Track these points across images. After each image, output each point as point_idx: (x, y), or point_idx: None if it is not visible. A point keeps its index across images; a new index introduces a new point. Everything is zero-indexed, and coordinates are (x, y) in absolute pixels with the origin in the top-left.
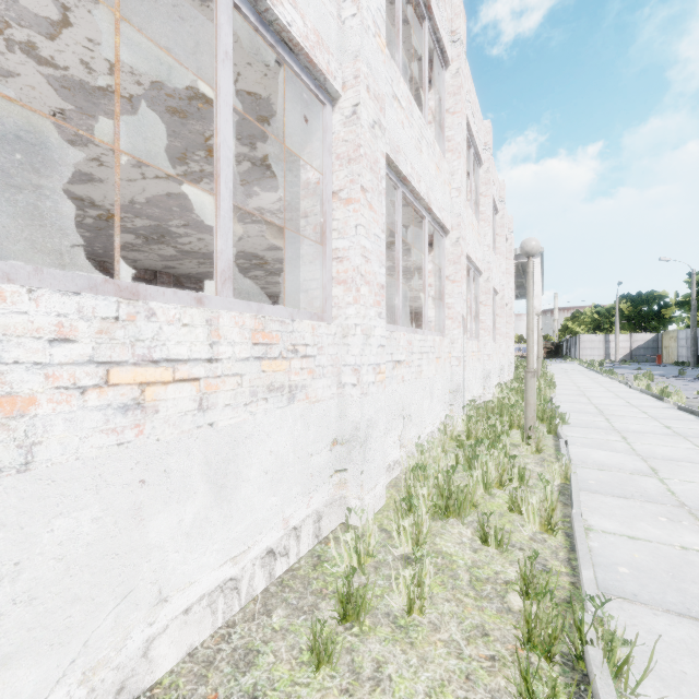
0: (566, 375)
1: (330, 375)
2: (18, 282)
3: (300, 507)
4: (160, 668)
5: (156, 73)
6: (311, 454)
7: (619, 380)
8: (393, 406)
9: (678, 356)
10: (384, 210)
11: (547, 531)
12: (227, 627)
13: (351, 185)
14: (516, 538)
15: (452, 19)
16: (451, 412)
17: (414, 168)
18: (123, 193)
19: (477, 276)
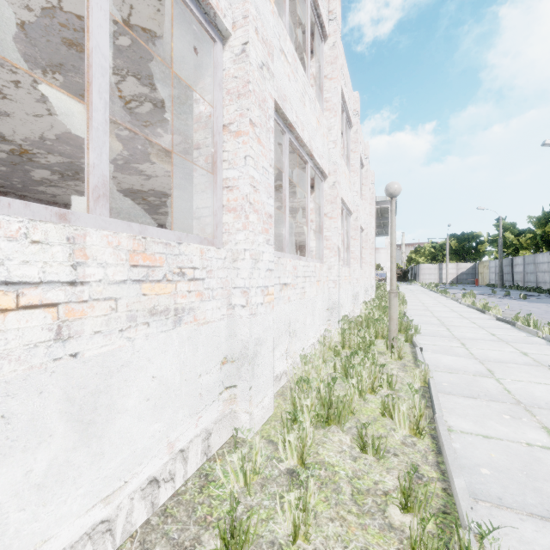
0: (413, 294)
1: (220, 297)
2: None
3: (188, 428)
4: None
5: None
6: (200, 375)
7: (452, 298)
8: (281, 324)
9: (490, 280)
10: (272, 146)
11: (416, 434)
12: None
13: (240, 118)
14: (389, 444)
15: (330, 1)
16: (329, 326)
17: (299, 118)
18: (32, 129)
19: (348, 216)
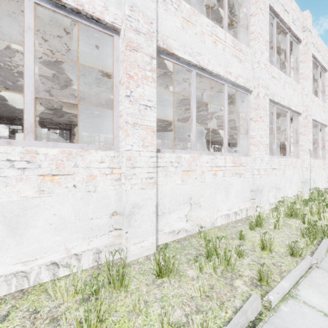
0: None
1: (250, 171)
2: (201, 154)
3: (242, 205)
4: (217, 224)
5: (199, 93)
6: (245, 192)
7: None
8: (272, 184)
9: None
10: (268, 120)
11: None
12: (228, 223)
13: (256, 116)
14: (317, 225)
15: (303, 21)
16: (302, 191)
17: (281, 97)
18: (177, 117)
19: (324, 127)
